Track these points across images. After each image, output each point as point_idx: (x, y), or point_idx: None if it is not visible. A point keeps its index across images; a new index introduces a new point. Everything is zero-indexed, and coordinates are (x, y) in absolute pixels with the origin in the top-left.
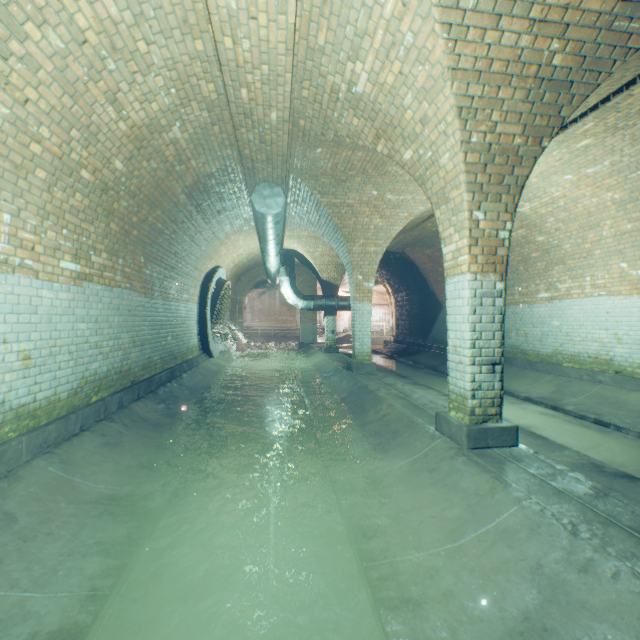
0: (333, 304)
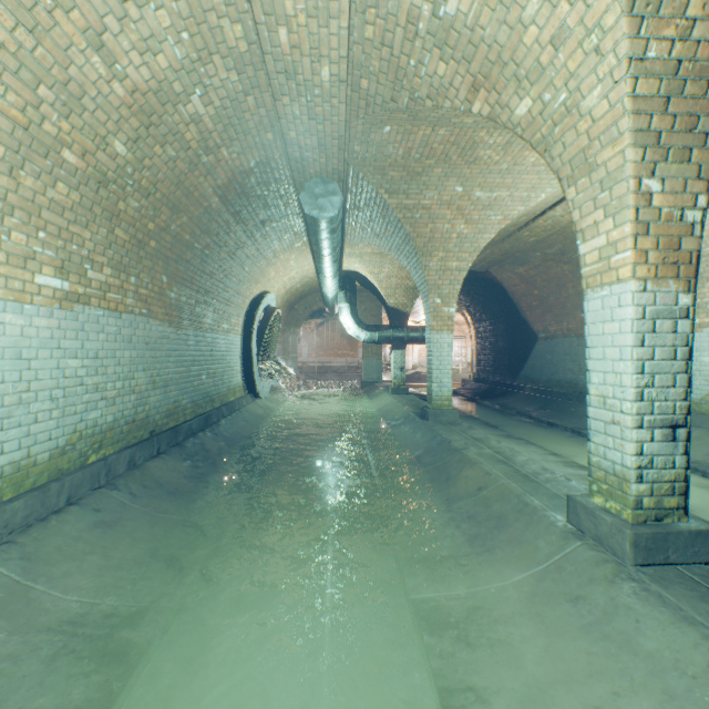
0: (402, 335)
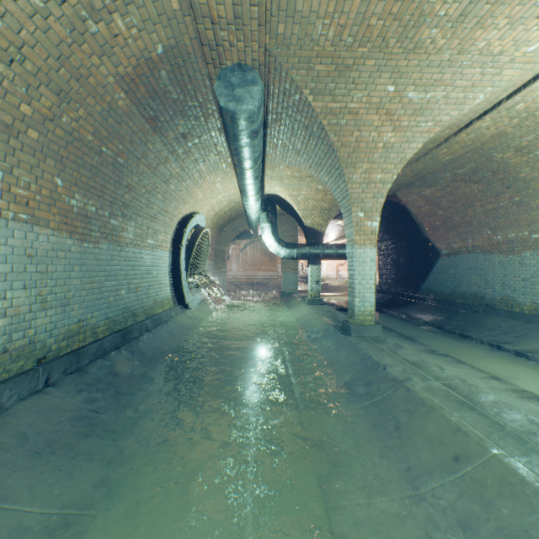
0: (318, 252)
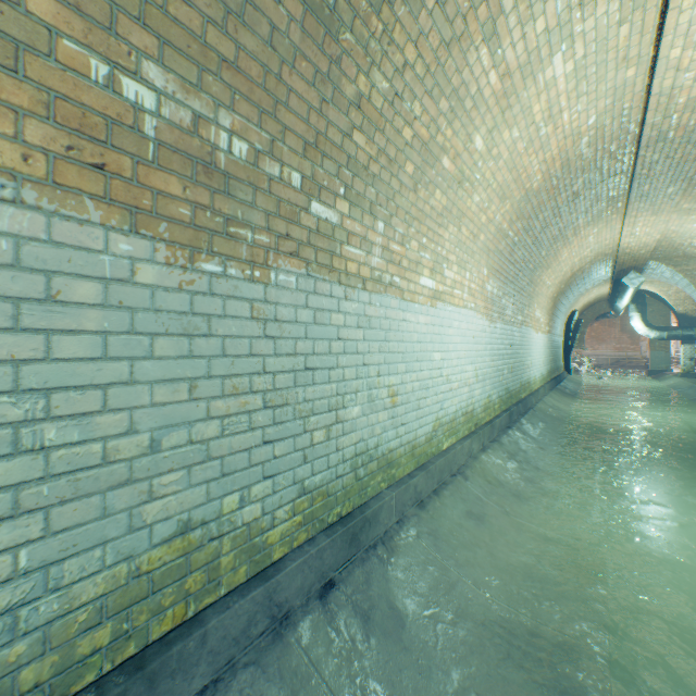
0: (690, 334)
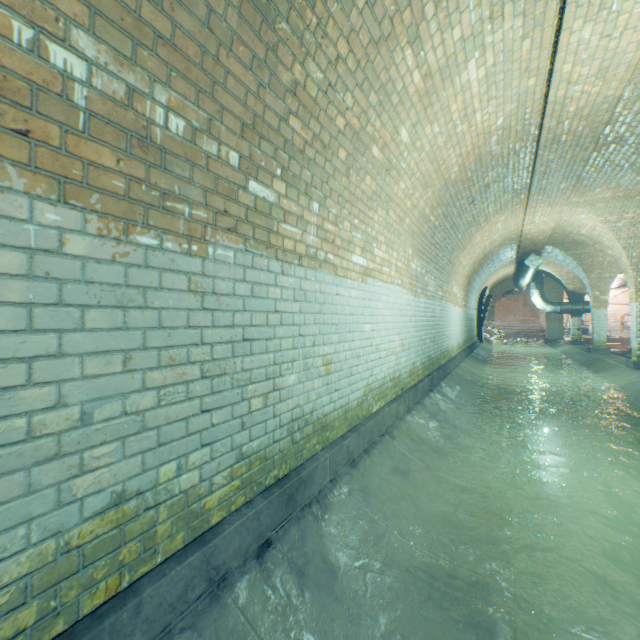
0: (577, 308)
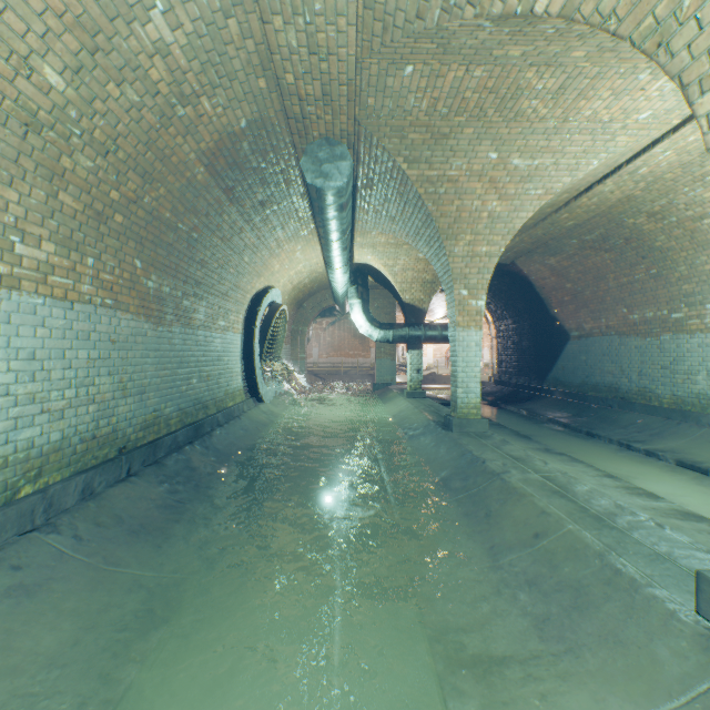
0: (418, 334)
